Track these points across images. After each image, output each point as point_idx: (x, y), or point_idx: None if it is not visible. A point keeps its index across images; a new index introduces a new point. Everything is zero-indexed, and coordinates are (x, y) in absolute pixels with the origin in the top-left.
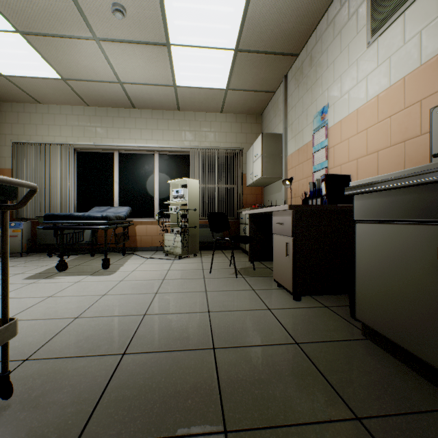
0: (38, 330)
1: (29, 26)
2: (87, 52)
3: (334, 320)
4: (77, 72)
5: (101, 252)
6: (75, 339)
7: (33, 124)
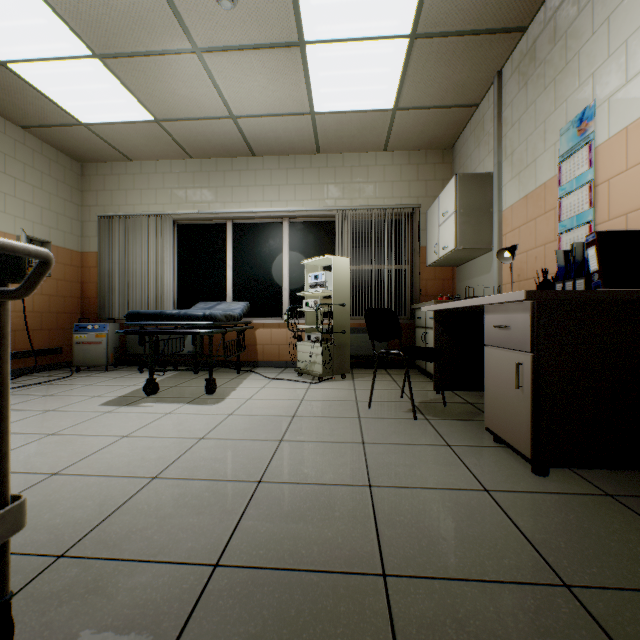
0: (94, 497)
1: (108, 44)
2: (186, 74)
3: (639, 532)
4: (174, 108)
5: (204, 369)
6: (143, 522)
7: (122, 190)
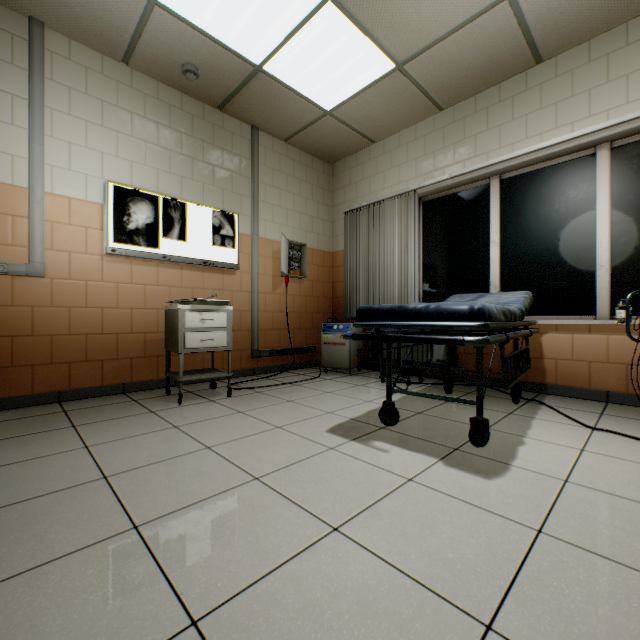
0: None
1: None
2: None
3: None
4: (419, 31)
5: (466, 401)
6: None
7: (365, 179)
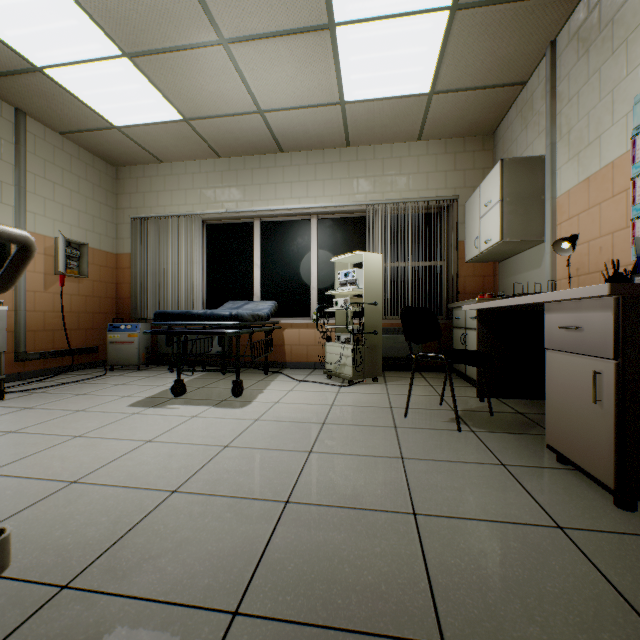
0: (110, 512)
1: (136, 42)
2: (213, 68)
3: None
4: (202, 106)
5: (231, 371)
6: (158, 547)
7: (153, 192)
